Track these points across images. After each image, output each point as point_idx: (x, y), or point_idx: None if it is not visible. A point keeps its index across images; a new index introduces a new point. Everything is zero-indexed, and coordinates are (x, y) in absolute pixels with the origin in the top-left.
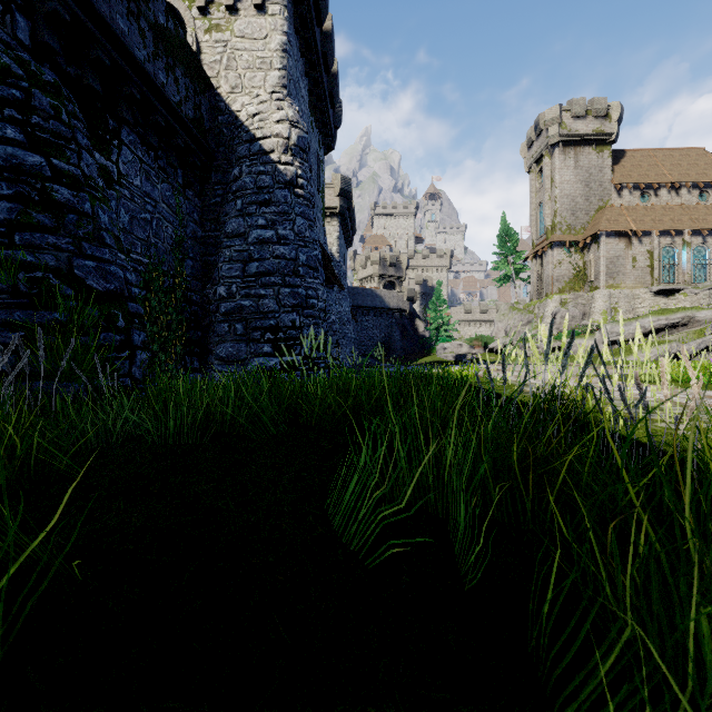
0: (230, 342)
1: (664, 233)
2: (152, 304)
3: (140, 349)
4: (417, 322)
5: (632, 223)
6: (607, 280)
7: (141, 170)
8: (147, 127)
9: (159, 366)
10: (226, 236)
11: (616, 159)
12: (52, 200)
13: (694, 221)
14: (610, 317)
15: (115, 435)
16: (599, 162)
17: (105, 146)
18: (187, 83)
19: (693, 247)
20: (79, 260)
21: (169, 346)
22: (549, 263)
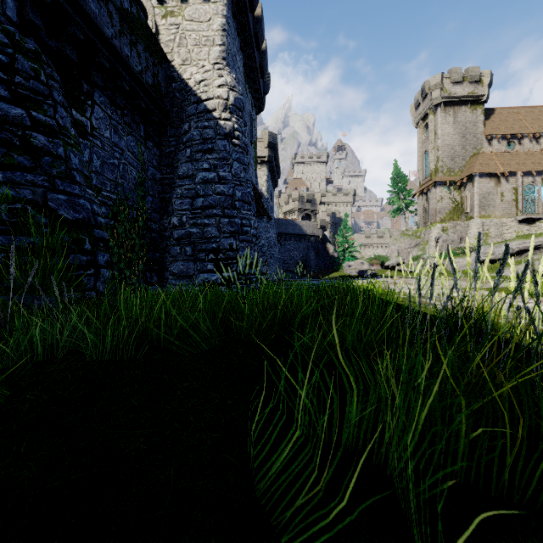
0: (181, 261)
1: (527, 173)
2: (119, 231)
3: (104, 268)
4: (328, 245)
5: (500, 165)
6: (480, 212)
7: (110, 125)
8: (115, 91)
9: (125, 280)
10: (178, 177)
11: (487, 116)
12: (31, 145)
13: None
14: (482, 241)
15: (59, 349)
16: (473, 118)
17: (80, 105)
18: (147, 57)
19: None
20: (52, 194)
21: (133, 264)
22: (432, 198)
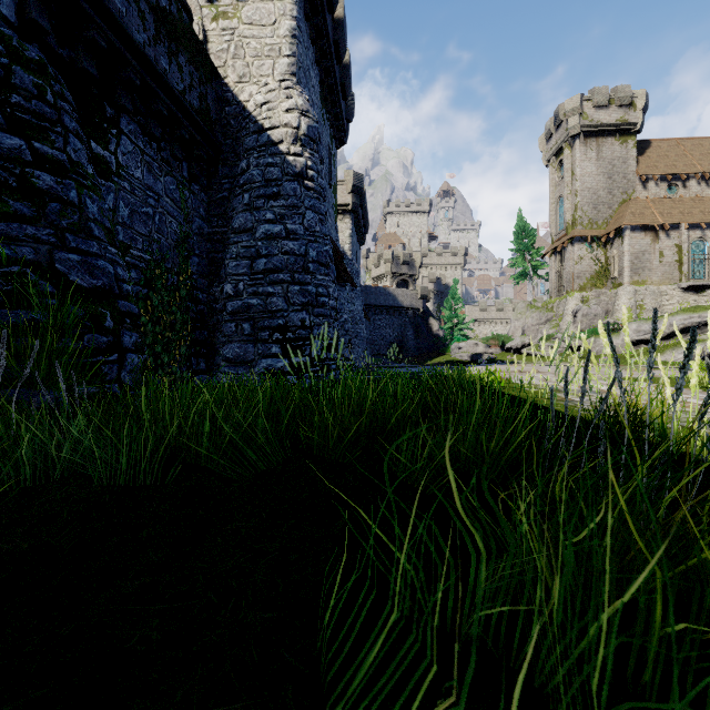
0: (237, 342)
1: (694, 226)
2: (154, 303)
3: (132, 352)
4: (431, 320)
5: (659, 216)
6: (632, 277)
7: (143, 162)
8: (149, 116)
9: (162, 368)
10: (233, 232)
11: (641, 150)
12: (33, 187)
13: None
14: (635, 315)
15: (58, 468)
16: (622, 154)
17: (102, 135)
18: (192, 71)
19: None
20: (61, 254)
21: (173, 347)
22: (569, 259)
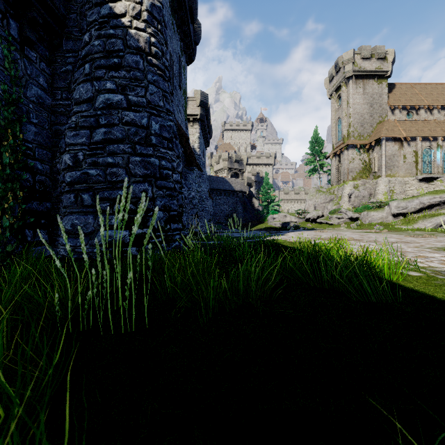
0: (77, 213)
1: (425, 139)
2: None
3: None
4: (254, 200)
5: (403, 131)
6: (387, 171)
7: None
8: None
9: None
10: (74, 103)
11: (390, 89)
12: None
13: (444, 131)
14: (389, 197)
15: None
16: (379, 90)
17: None
18: None
19: (444, 149)
20: None
21: None
22: (345, 159)
